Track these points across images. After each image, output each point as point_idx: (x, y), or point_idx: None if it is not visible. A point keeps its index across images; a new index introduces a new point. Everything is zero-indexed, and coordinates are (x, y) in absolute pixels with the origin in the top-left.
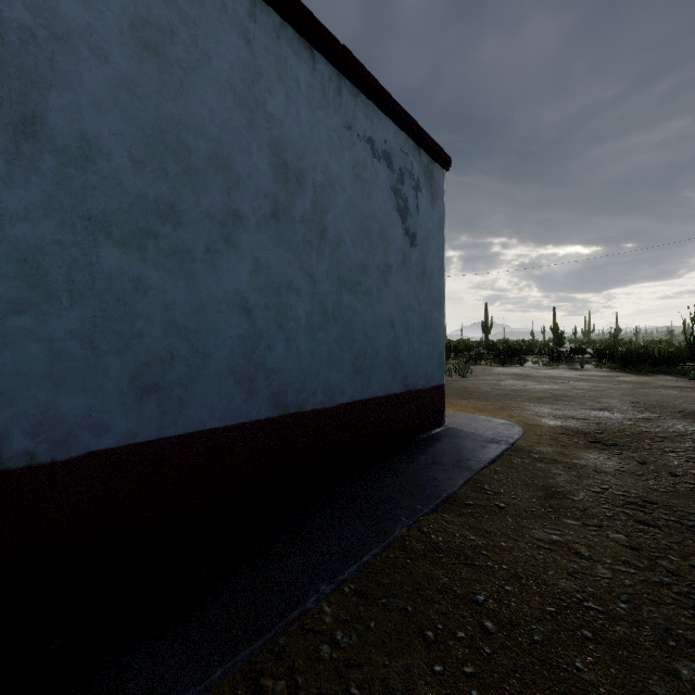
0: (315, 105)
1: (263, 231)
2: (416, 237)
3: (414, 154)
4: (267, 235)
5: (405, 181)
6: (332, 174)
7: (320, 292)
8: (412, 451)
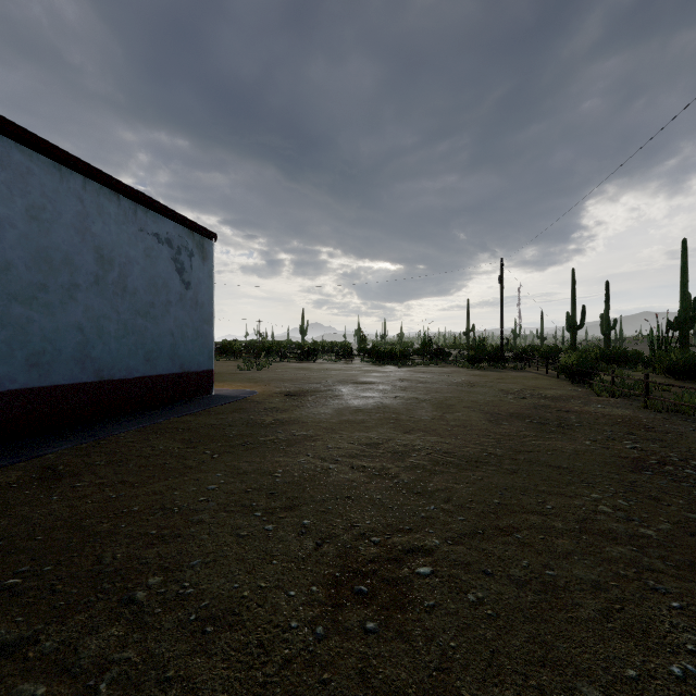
0: (120, 223)
1: (90, 291)
2: (191, 284)
3: (189, 236)
4: (92, 292)
5: (182, 253)
6: (131, 257)
7: (124, 319)
8: (183, 403)
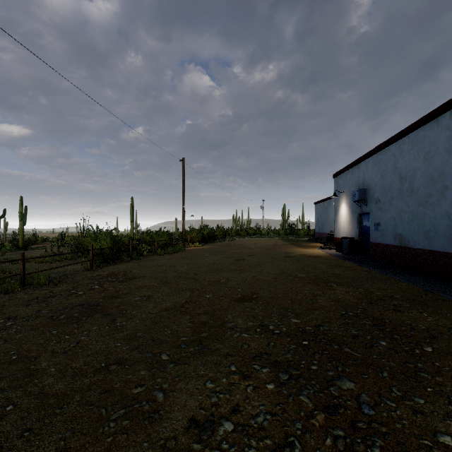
0: None
1: None
2: None
3: None
4: None
5: None
6: None
7: None
8: None
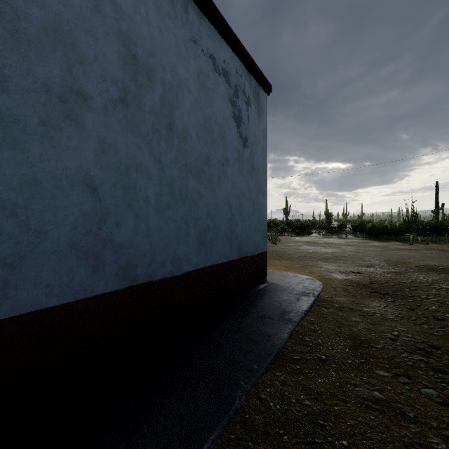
0: (164, 13)
1: (110, 114)
2: (247, 140)
3: (246, 77)
4: (115, 118)
5: (239, 96)
6: (180, 76)
7: (169, 176)
8: (245, 305)
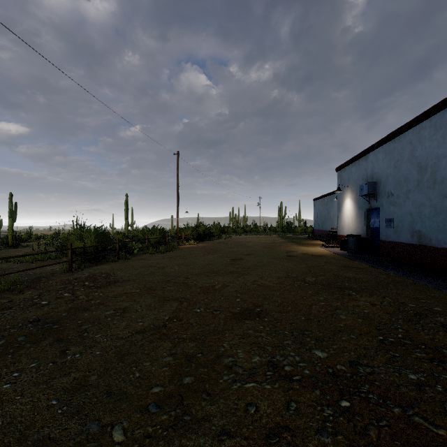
0: None
1: None
2: None
3: None
4: None
5: None
6: None
7: None
8: None
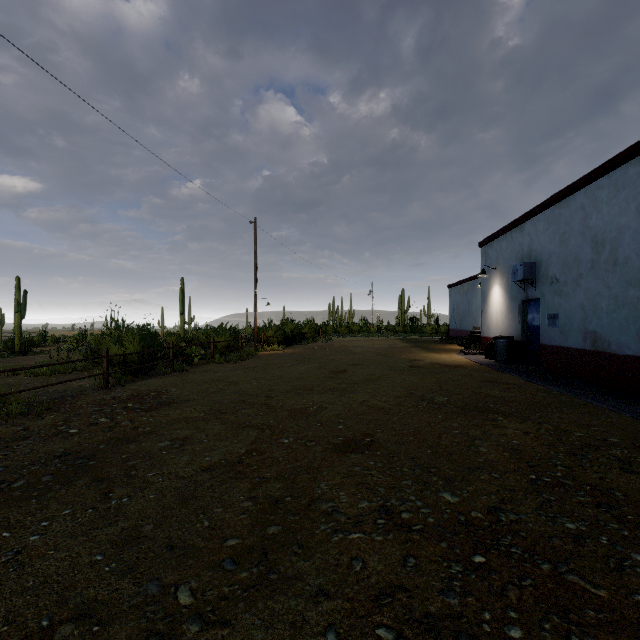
0: None
1: None
2: None
3: None
4: None
5: None
6: None
7: None
8: None
